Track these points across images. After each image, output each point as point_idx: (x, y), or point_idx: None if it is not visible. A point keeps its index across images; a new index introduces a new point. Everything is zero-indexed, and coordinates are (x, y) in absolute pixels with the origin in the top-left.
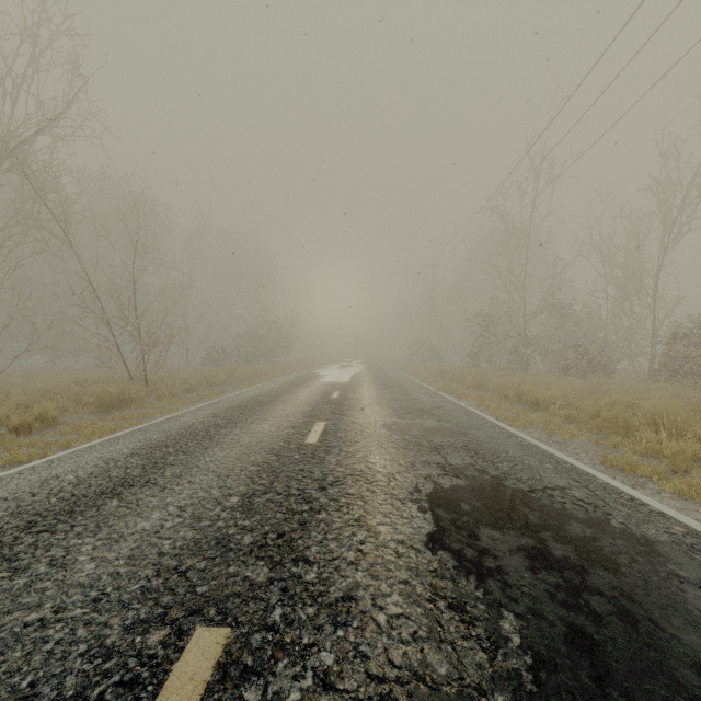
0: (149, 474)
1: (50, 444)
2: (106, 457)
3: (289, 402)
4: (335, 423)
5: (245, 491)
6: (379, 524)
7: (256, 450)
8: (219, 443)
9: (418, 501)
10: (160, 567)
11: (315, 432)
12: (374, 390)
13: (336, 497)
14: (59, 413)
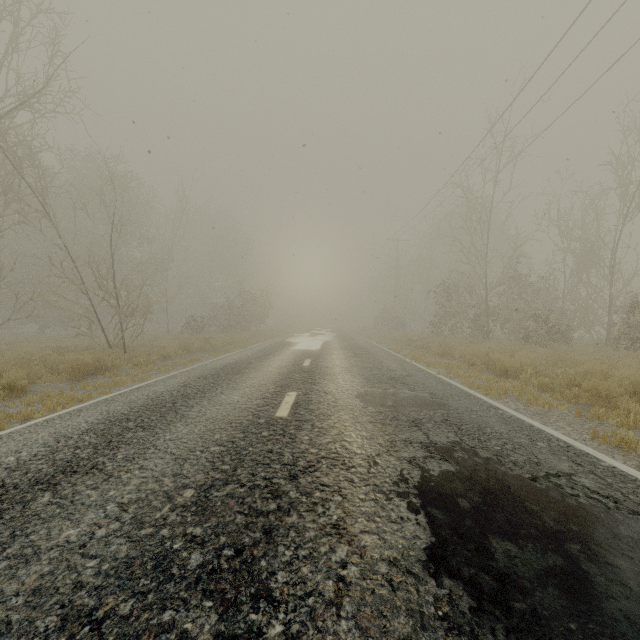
0: (98, 457)
1: (10, 416)
2: (60, 433)
3: (261, 370)
4: (307, 393)
5: (203, 480)
6: (363, 531)
7: (222, 426)
8: (184, 416)
9: (407, 495)
10: (69, 612)
11: (286, 403)
12: (344, 358)
13: (309, 490)
14: (33, 381)
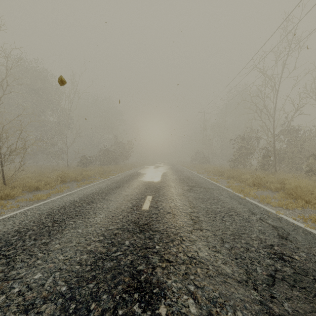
0: None
1: None
2: None
3: (88, 222)
4: None
5: None
6: None
7: None
8: None
9: None
10: None
11: None
12: (182, 193)
13: None
14: None
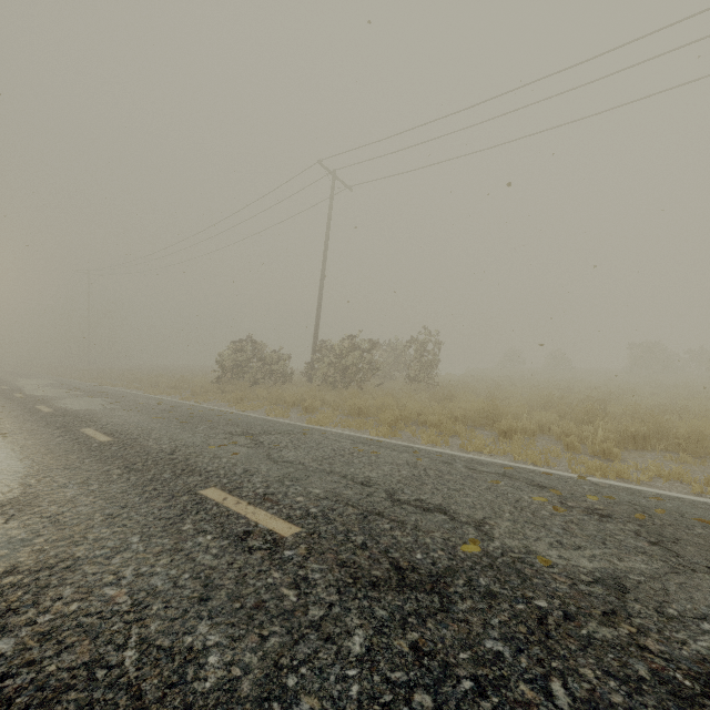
0: None
1: None
2: None
3: None
4: None
5: None
6: None
7: None
8: None
9: None
10: None
11: None
12: None
13: None
14: None
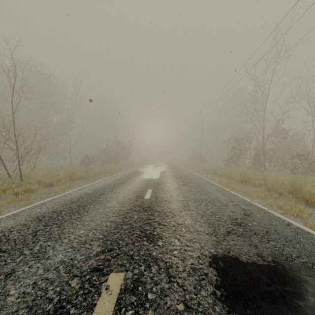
0: None
1: None
2: None
3: (104, 206)
4: (139, 279)
5: None
6: None
7: None
8: None
9: None
10: None
11: None
12: (177, 187)
13: None
14: None
